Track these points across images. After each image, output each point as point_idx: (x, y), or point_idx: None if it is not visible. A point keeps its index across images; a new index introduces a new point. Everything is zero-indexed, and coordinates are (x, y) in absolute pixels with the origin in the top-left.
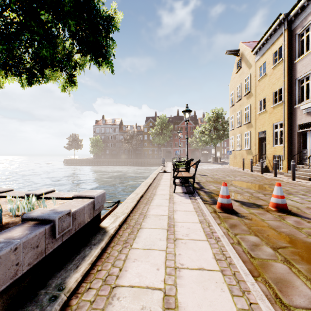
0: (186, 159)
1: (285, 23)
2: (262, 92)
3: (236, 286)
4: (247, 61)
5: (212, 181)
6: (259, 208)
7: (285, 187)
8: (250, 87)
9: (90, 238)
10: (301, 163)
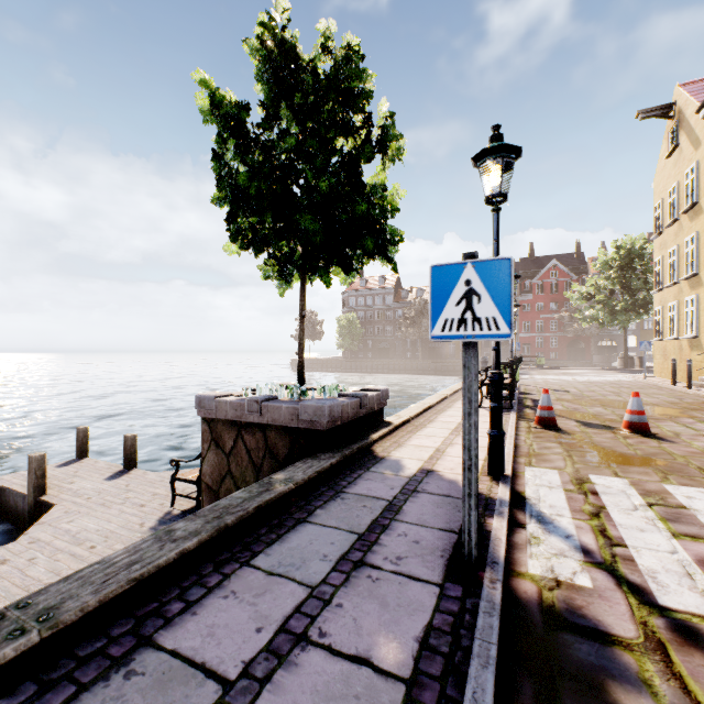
0: (510, 358)
1: None
2: None
3: None
4: (691, 132)
5: (567, 399)
6: (606, 429)
7: None
8: (697, 192)
9: (378, 425)
10: None
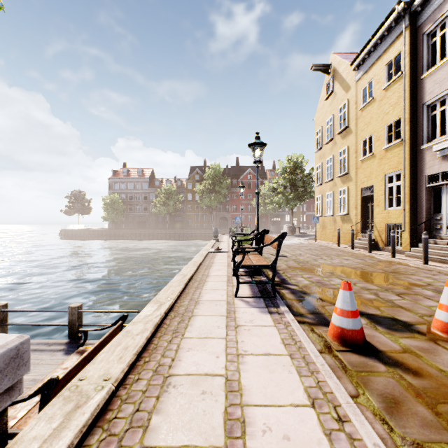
0: (256, 231)
1: (405, 16)
2: (367, 126)
3: None
4: (343, 81)
5: (297, 267)
6: (412, 332)
7: (422, 277)
8: (348, 119)
9: None
10: (432, 235)
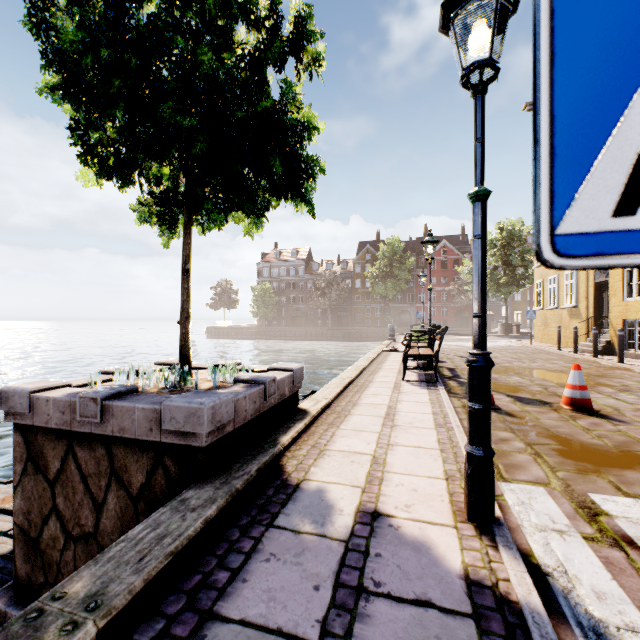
0: (429, 326)
1: None
2: None
3: (452, 459)
4: None
5: None
6: (544, 406)
7: (628, 380)
8: None
9: (291, 416)
10: None
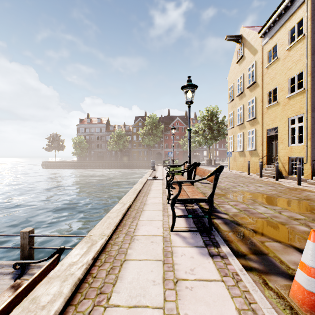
0: (188, 163)
1: None
2: (272, 80)
3: None
4: (251, 47)
5: (222, 194)
6: None
7: None
8: (255, 76)
9: None
10: None
